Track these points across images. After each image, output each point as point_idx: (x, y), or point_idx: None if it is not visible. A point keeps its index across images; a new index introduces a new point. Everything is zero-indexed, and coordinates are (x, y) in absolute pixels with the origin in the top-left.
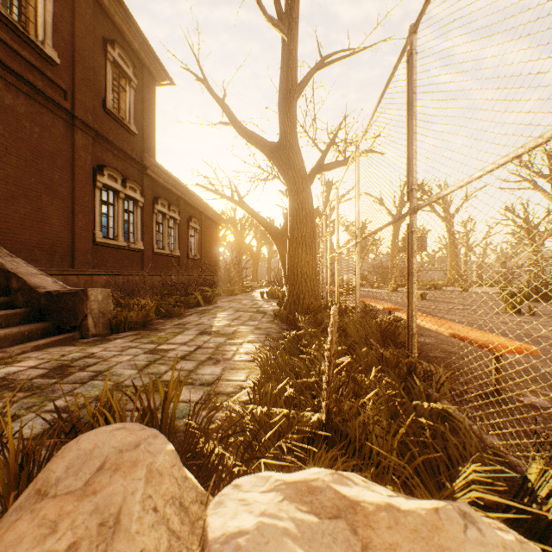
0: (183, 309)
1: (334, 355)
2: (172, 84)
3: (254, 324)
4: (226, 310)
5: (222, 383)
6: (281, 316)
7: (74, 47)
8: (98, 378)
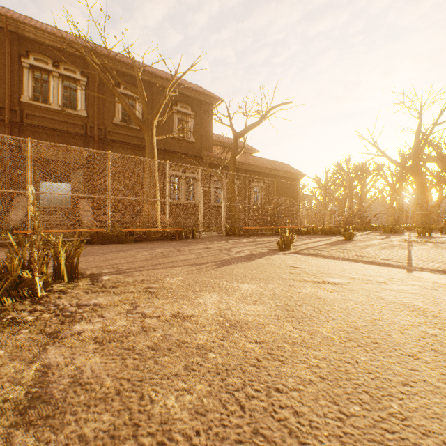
0: None
1: None
2: (222, 101)
3: None
4: None
5: None
6: None
7: None
8: None
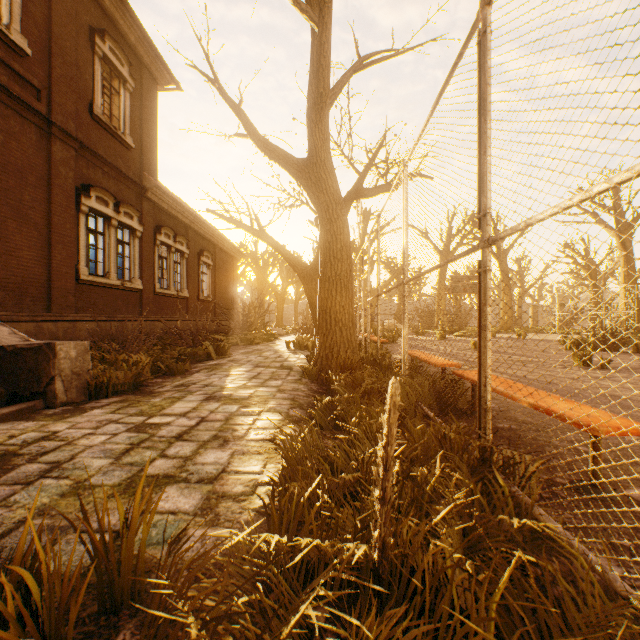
0: (188, 364)
1: (390, 461)
2: (179, 88)
3: (277, 385)
4: (243, 366)
5: (228, 478)
6: (311, 373)
7: (51, 36)
8: (52, 474)
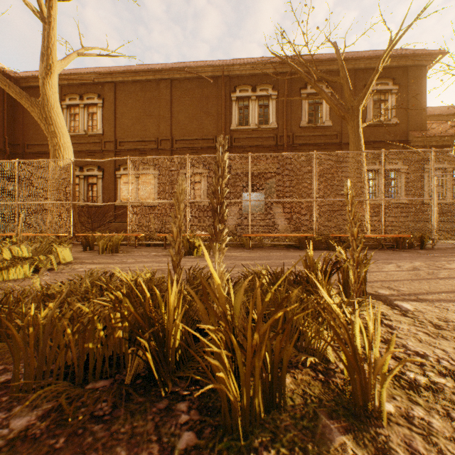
0: None
1: None
2: (444, 54)
3: None
4: None
5: None
6: None
7: None
8: None
